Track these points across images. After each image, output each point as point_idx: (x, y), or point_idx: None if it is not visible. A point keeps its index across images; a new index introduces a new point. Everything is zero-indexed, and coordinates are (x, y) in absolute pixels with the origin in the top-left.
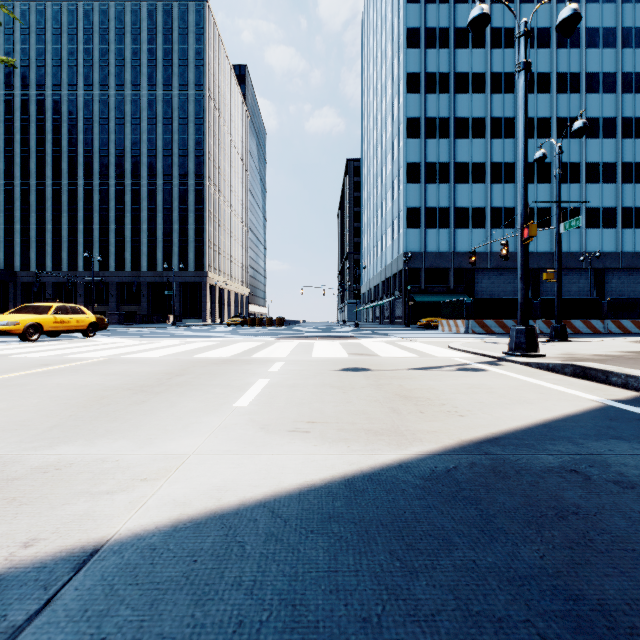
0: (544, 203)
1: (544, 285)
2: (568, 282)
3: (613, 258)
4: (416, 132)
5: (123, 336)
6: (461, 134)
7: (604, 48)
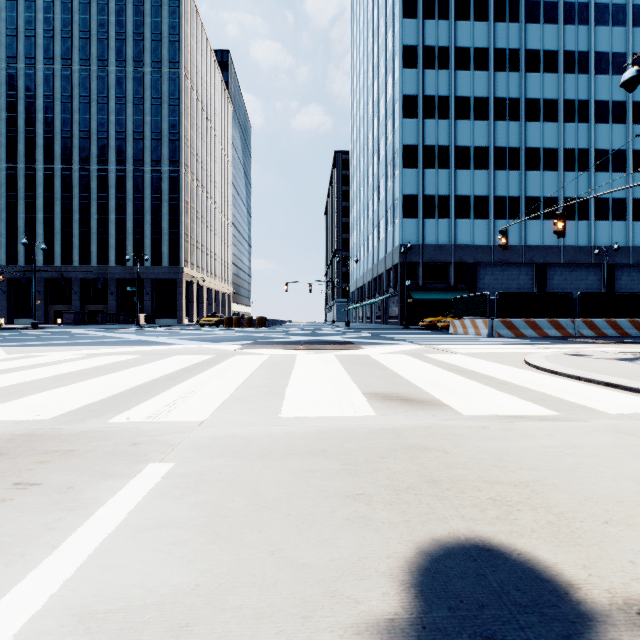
0: (551, 192)
1: (551, 282)
2: (576, 279)
3: (623, 253)
4: (413, 111)
5: (22, 343)
6: (462, 115)
7: (614, 26)
